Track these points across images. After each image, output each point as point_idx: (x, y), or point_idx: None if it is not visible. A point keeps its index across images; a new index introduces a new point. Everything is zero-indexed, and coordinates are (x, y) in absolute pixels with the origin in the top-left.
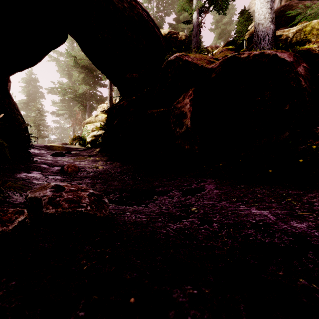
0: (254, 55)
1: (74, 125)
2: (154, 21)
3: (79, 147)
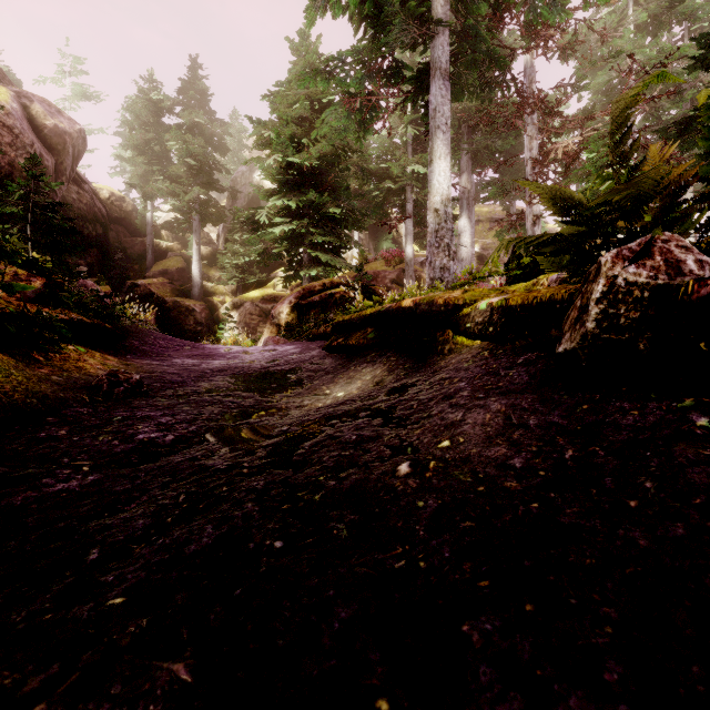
0: (187, 305)
1: None
2: (95, 191)
3: None
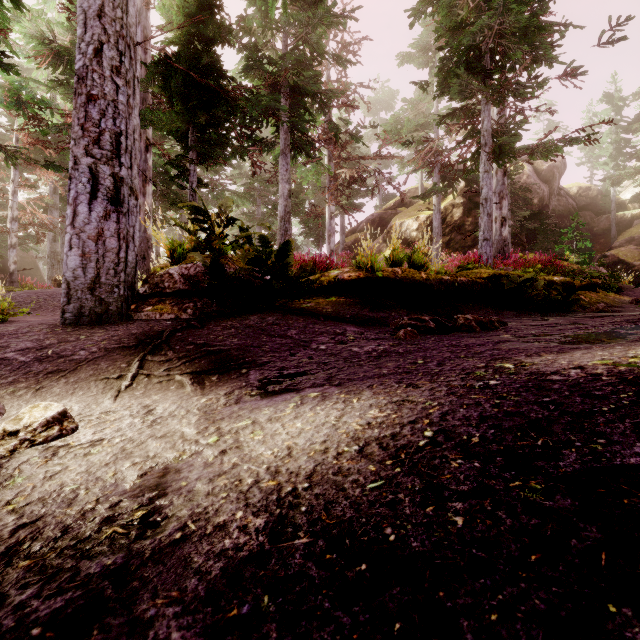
0: None
1: None
2: (567, 192)
3: None
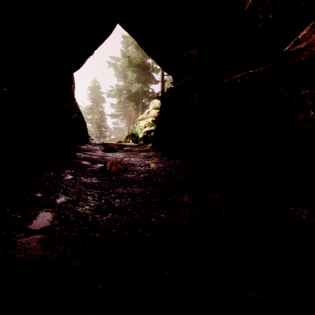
0: None
1: (128, 124)
2: None
3: (132, 144)
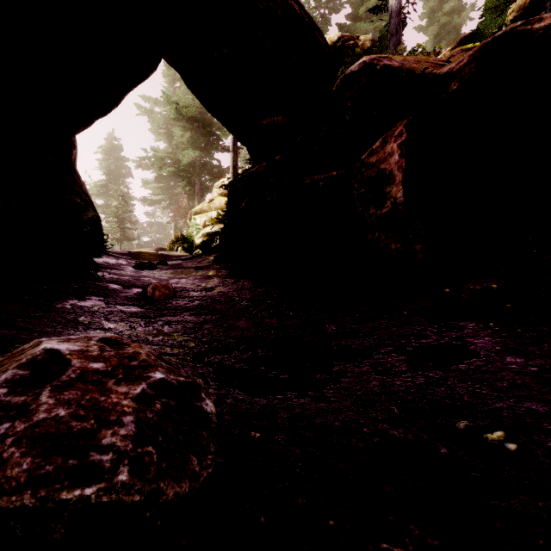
0: None
1: (175, 219)
2: (312, 18)
3: (183, 255)
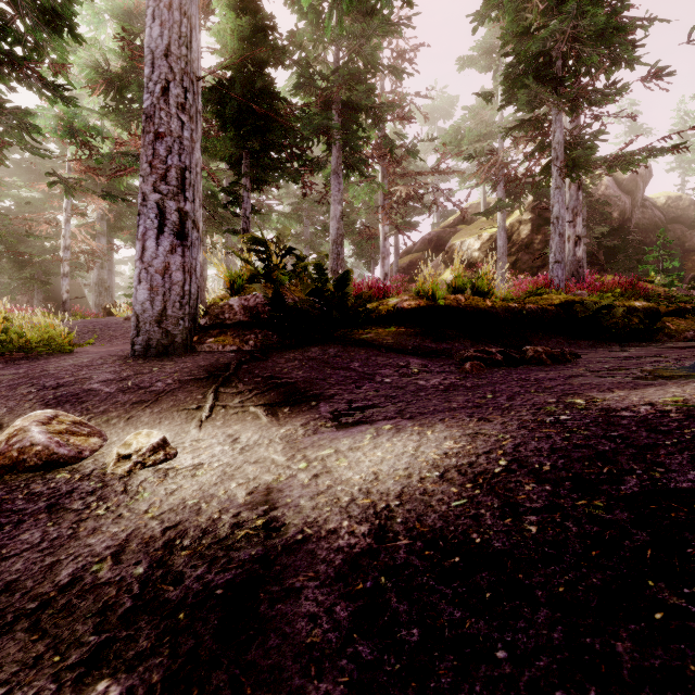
0: None
1: None
2: (653, 203)
3: None
